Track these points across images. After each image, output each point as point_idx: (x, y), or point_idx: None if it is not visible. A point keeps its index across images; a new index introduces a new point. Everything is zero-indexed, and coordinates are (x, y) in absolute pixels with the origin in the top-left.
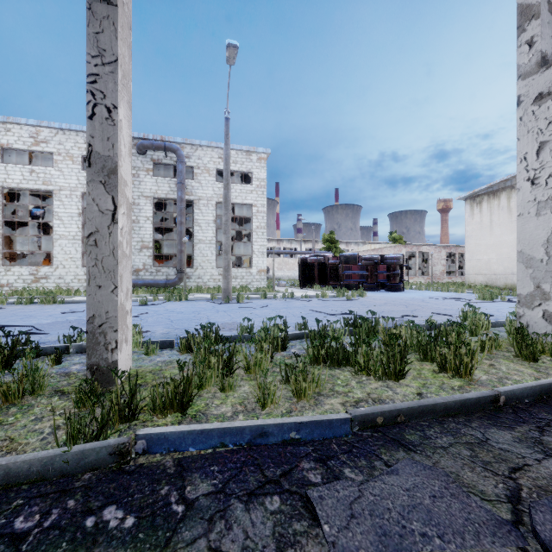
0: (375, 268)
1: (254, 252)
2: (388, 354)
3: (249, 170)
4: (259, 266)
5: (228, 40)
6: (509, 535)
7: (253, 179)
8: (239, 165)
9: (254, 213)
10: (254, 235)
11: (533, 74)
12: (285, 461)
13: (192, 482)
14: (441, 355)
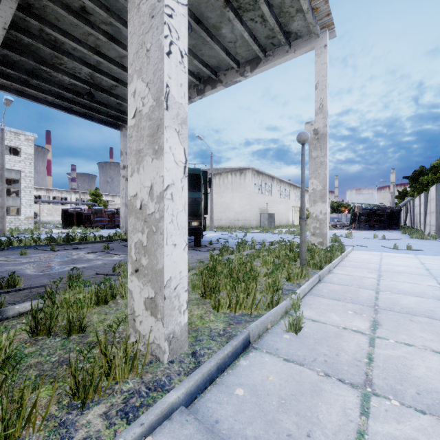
0: (114, 216)
1: (23, 204)
2: (65, 239)
3: (18, 146)
4: (27, 214)
5: (6, 97)
6: (62, 248)
7: (21, 153)
8: (8, 141)
9: (22, 177)
10: (23, 193)
11: (122, 170)
12: (34, 248)
13: (18, 250)
14: (80, 239)
